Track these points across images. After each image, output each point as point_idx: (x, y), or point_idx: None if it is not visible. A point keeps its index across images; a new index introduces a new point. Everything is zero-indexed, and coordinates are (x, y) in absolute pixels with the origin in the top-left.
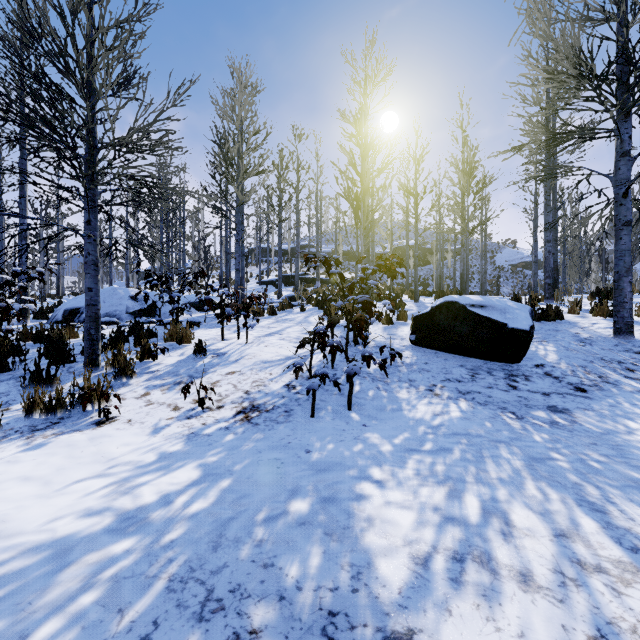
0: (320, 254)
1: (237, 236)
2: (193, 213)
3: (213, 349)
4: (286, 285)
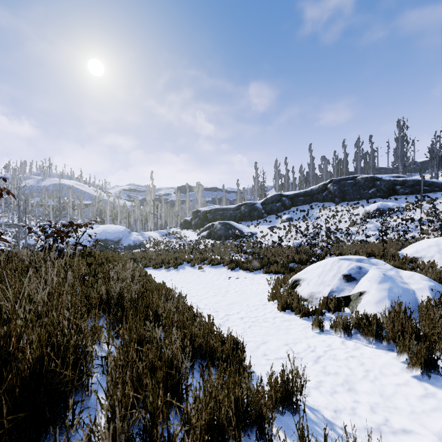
0: None
1: None
2: None
3: None
4: None
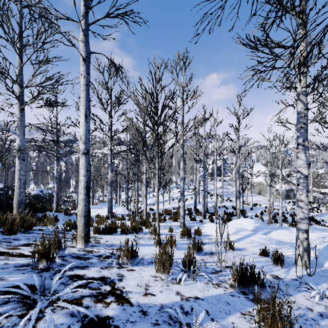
0: None
1: None
2: None
3: None
4: None
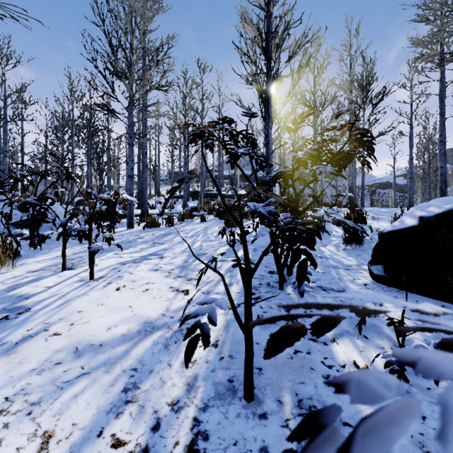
0: (222, 176)
1: (129, 139)
2: (116, 139)
3: (19, 295)
4: (193, 199)
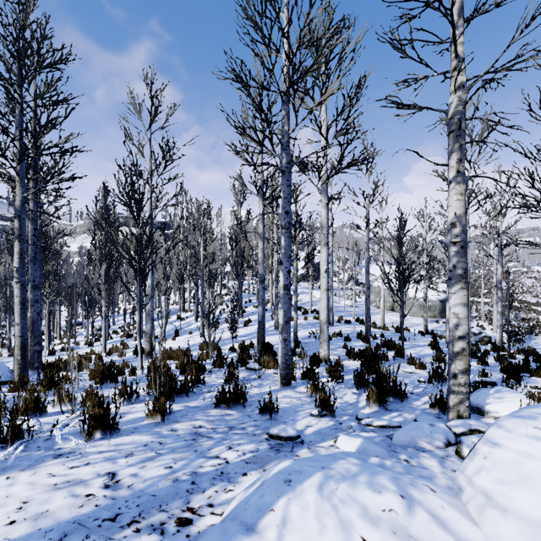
0: None
1: None
2: None
3: None
4: None
